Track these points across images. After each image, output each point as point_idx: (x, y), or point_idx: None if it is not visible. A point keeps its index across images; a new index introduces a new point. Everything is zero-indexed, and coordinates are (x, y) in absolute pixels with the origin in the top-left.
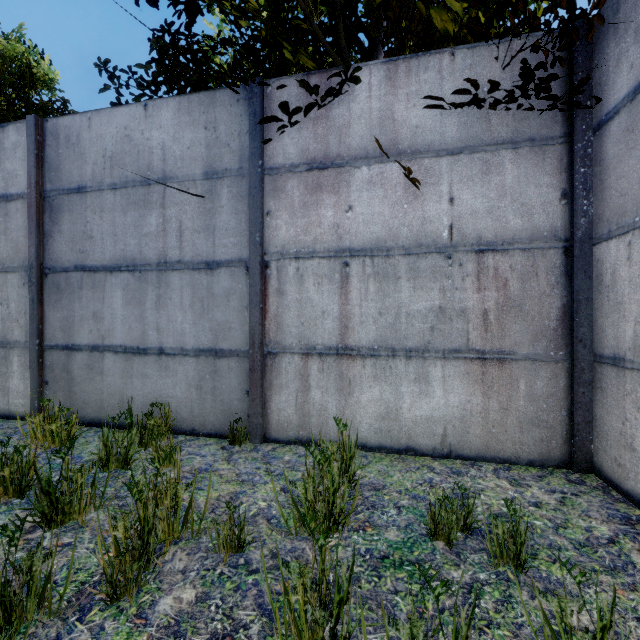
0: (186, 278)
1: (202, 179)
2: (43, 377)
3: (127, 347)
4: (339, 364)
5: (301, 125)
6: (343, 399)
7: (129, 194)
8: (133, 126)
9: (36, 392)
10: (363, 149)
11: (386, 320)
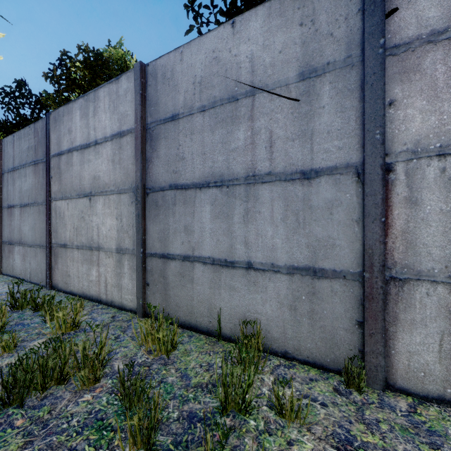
0: (277, 190)
1: (296, 81)
2: (145, 279)
3: (215, 259)
4: None
5: None
6: None
7: (217, 113)
8: (220, 47)
9: (140, 292)
10: None
11: None
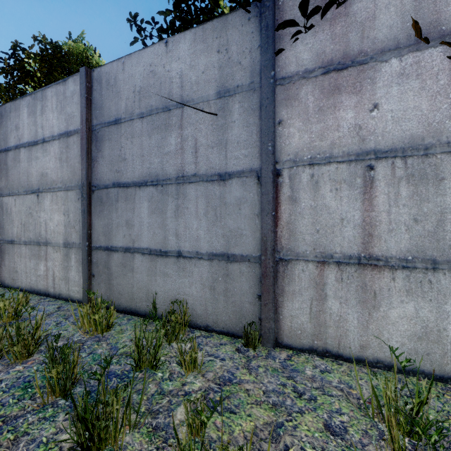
0: (201, 189)
1: (215, 98)
2: (91, 271)
3: (152, 250)
4: (361, 274)
5: (316, 29)
6: (366, 312)
7: (153, 120)
8: (156, 62)
9: (86, 283)
10: (392, 39)
11: (424, 228)
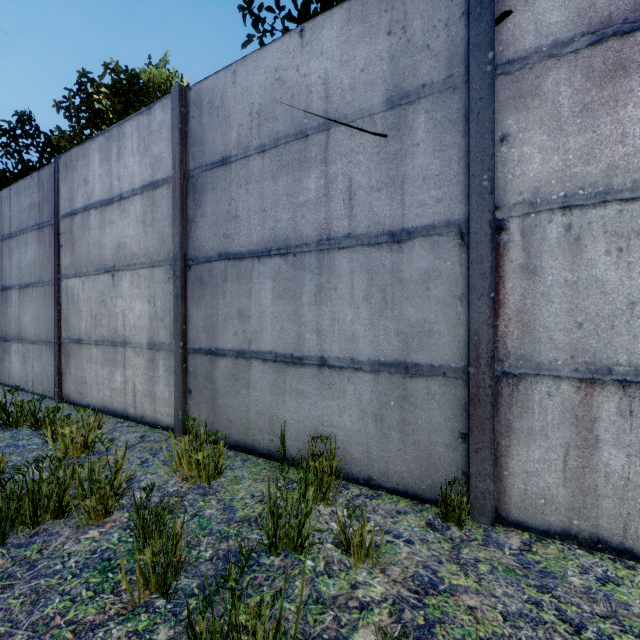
0: (358, 259)
1: (383, 110)
2: (186, 385)
3: (278, 354)
4: None
5: None
6: None
7: (280, 154)
8: (285, 64)
9: (180, 402)
10: None
11: None
